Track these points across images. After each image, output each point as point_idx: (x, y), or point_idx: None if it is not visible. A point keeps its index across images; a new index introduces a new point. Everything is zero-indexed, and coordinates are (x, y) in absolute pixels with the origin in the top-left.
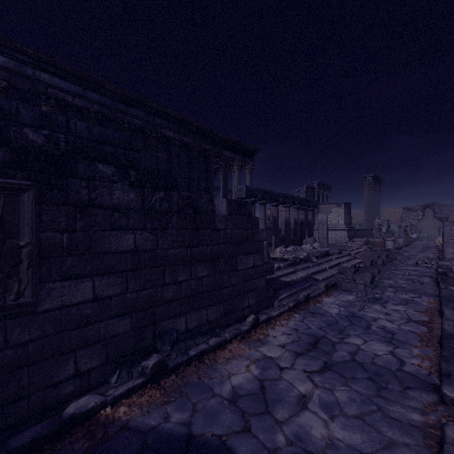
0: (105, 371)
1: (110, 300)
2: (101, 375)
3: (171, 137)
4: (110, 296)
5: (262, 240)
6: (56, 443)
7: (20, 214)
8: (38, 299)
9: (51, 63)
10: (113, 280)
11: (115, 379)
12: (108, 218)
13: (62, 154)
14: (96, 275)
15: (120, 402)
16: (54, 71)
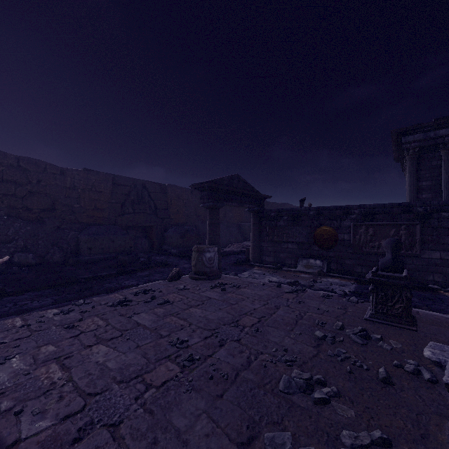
0: (445, 285)
1: (447, 260)
2: (443, 285)
3: None
4: (447, 259)
5: None
6: (424, 290)
7: (416, 231)
8: (421, 254)
9: (446, 122)
10: (448, 254)
11: (448, 288)
12: (446, 231)
13: (428, 212)
14: (441, 251)
15: (447, 292)
16: (448, 125)
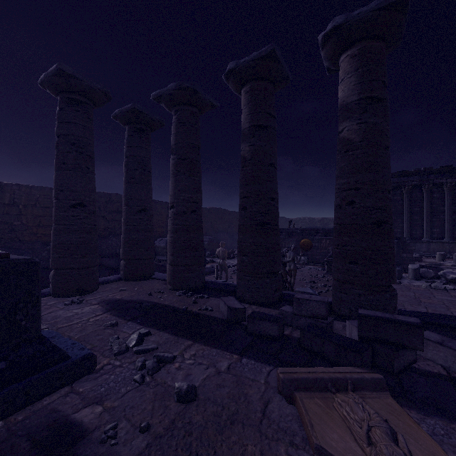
0: None
1: None
2: None
3: (443, 182)
4: None
5: (412, 249)
6: None
7: None
8: None
9: None
10: None
11: None
12: None
13: None
14: None
15: None
16: None
